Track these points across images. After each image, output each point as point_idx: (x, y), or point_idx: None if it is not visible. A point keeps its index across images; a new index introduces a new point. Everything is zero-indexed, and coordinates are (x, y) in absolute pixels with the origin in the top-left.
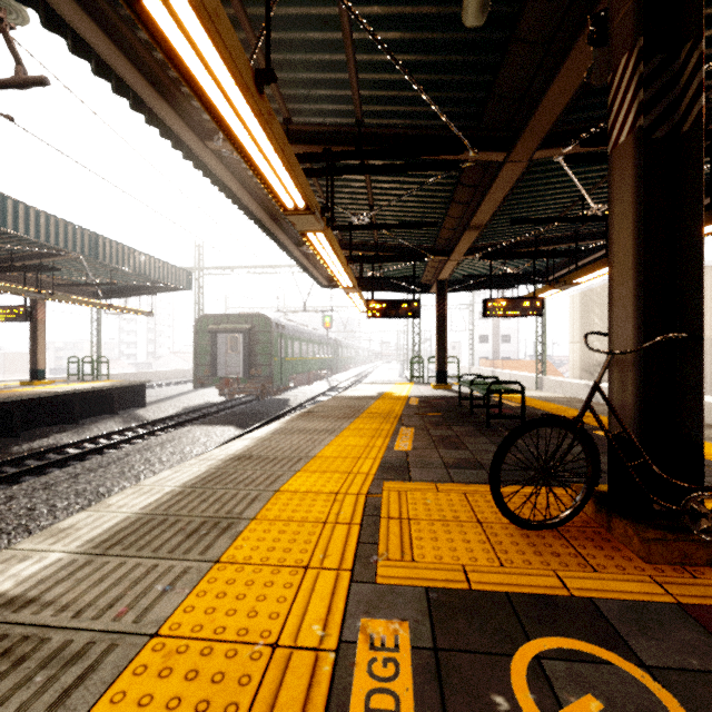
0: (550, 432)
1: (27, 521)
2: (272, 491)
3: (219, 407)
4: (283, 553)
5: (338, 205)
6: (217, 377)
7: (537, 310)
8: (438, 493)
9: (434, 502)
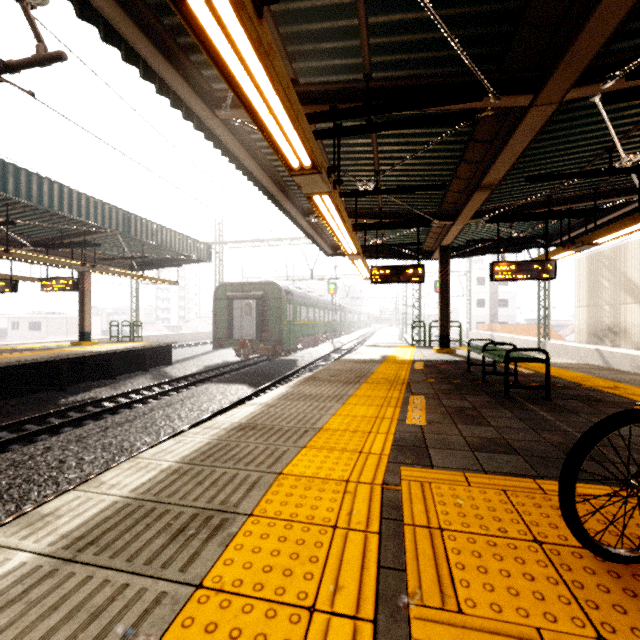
0: (581, 405)
1: (57, 473)
2: (274, 473)
3: (235, 366)
4: (282, 577)
5: (344, 172)
6: (233, 339)
7: (550, 273)
8: (470, 488)
9: (468, 502)
